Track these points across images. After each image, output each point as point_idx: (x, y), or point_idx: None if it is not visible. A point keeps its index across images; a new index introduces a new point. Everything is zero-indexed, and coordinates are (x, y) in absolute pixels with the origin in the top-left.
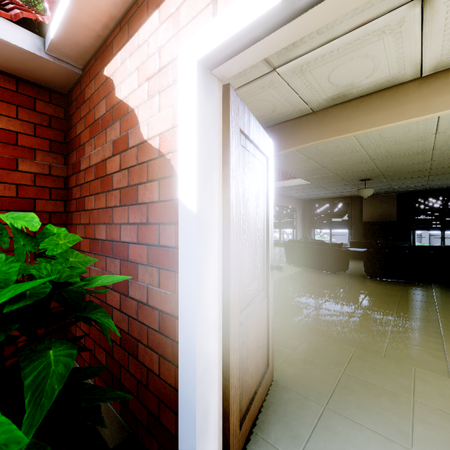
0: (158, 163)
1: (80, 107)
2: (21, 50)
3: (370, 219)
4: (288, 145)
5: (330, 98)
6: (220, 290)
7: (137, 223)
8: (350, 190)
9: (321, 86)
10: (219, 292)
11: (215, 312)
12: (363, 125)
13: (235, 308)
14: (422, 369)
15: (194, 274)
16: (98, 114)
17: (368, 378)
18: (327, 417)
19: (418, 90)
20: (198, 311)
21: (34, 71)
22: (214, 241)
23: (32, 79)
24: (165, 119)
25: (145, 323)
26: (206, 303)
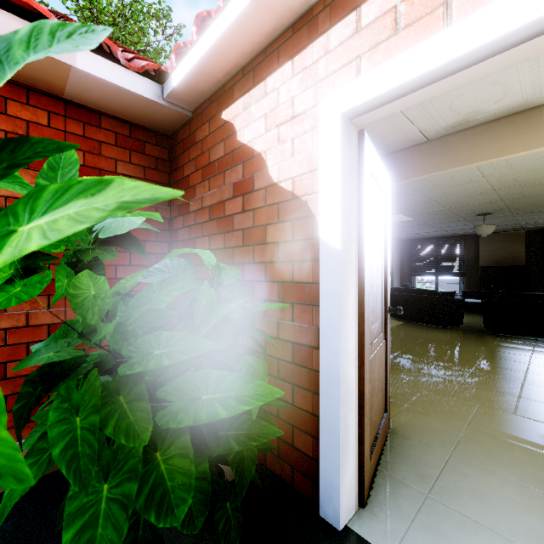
0: (291, 205)
1: (189, 149)
2: (144, 99)
3: (490, 263)
4: (398, 178)
5: (449, 126)
6: (356, 323)
7: (265, 262)
8: (463, 228)
9: (441, 114)
10: (355, 324)
11: (353, 342)
12: (489, 154)
13: (367, 341)
14: None
15: (338, 305)
16: (213, 156)
17: (497, 432)
18: (454, 462)
19: None
20: (341, 338)
21: (147, 116)
22: (352, 276)
23: (143, 123)
24: (300, 163)
25: (275, 356)
26: (347, 332)
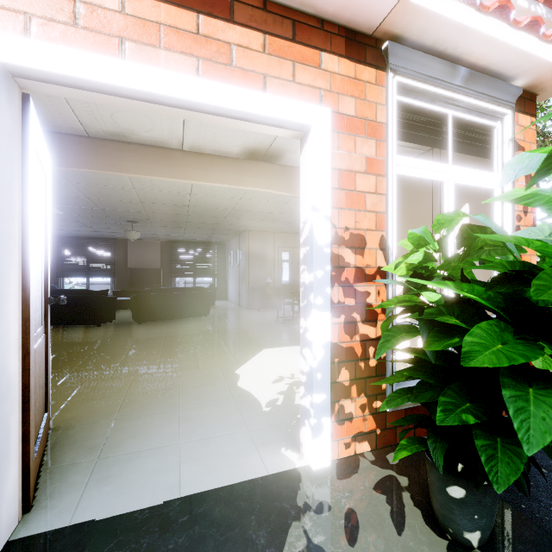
0: None
1: None
2: None
3: (136, 265)
4: (53, 162)
5: (110, 132)
6: (20, 308)
7: None
8: (114, 231)
9: (103, 118)
10: (19, 309)
11: (16, 330)
12: (141, 170)
13: (33, 329)
14: (184, 370)
15: None
16: None
17: (147, 389)
18: (118, 424)
19: (181, 159)
20: (1, 326)
21: None
22: (15, 255)
23: None
24: None
25: None
26: (8, 319)
